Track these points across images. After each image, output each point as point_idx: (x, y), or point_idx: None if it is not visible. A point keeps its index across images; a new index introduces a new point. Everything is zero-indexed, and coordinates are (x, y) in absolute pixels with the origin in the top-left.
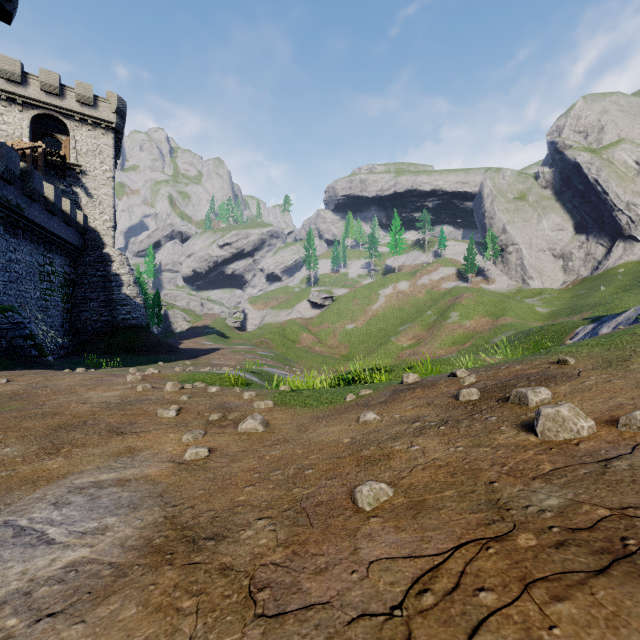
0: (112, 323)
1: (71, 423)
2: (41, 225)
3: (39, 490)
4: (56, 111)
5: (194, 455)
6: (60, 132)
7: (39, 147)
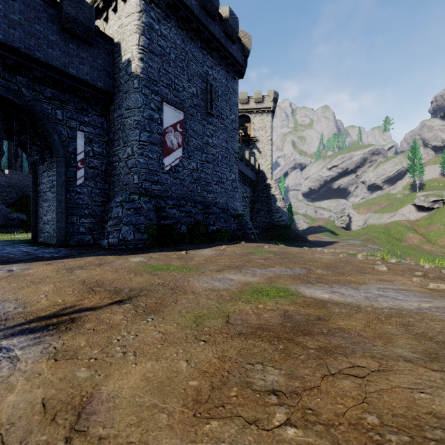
0: (271, 223)
1: (329, 266)
2: (243, 173)
3: (362, 285)
4: (245, 112)
5: (436, 287)
6: (246, 122)
7: (240, 133)
